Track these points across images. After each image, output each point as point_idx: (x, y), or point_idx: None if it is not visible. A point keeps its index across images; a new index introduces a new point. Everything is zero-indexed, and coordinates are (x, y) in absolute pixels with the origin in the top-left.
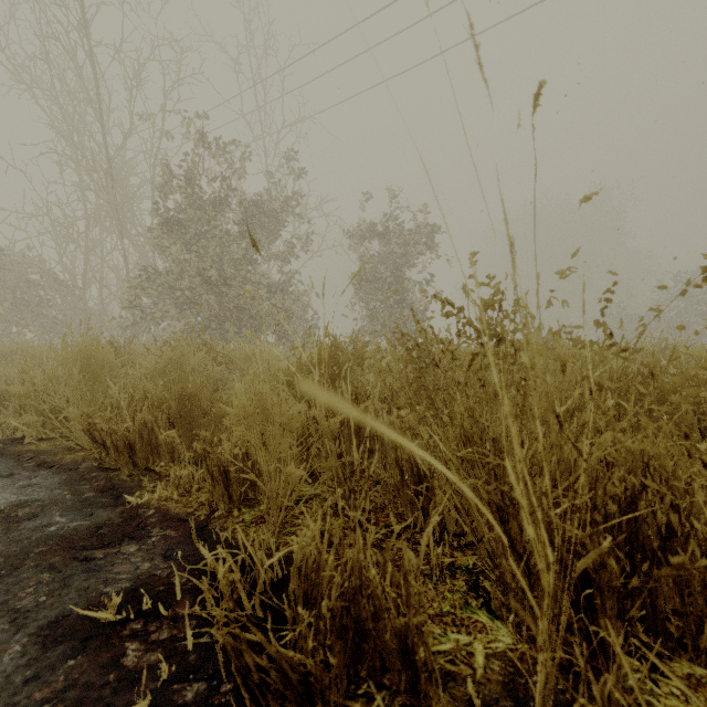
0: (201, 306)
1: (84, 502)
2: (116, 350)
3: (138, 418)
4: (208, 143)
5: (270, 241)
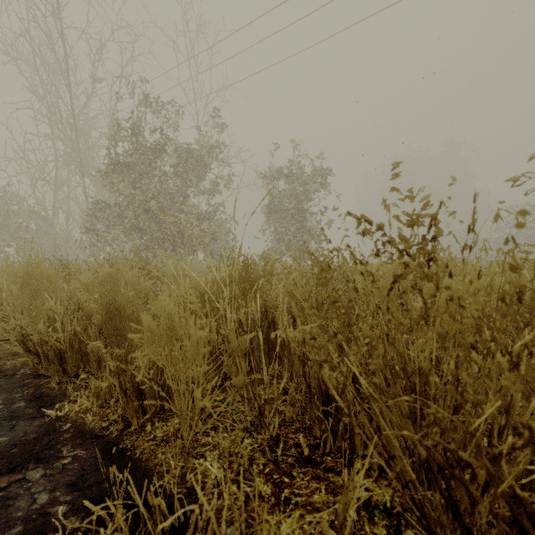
0: (145, 231)
1: (8, 413)
2: (65, 267)
3: (69, 329)
4: (149, 102)
5: (199, 180)
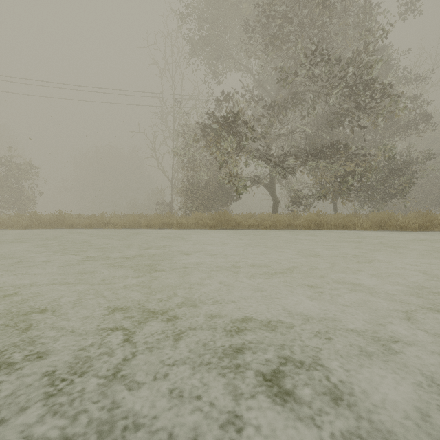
0: None
1: None
2: None
3: None
4: None
5: None
